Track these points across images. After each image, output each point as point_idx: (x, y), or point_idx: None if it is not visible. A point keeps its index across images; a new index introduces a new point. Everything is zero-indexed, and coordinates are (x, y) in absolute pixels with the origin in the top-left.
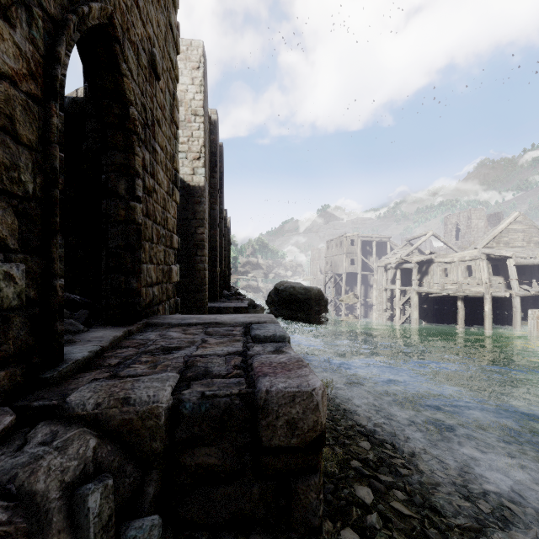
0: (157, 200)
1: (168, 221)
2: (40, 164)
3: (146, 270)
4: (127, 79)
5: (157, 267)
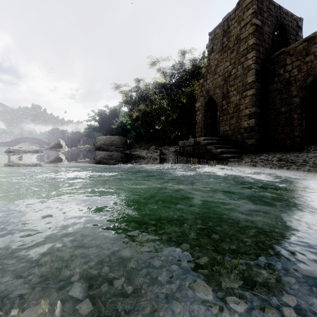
0: (231, 107)
1: (241, 108)
2: (202, 123)
3: (223, 128)
4: (214, 98)
5: (231, 125)
